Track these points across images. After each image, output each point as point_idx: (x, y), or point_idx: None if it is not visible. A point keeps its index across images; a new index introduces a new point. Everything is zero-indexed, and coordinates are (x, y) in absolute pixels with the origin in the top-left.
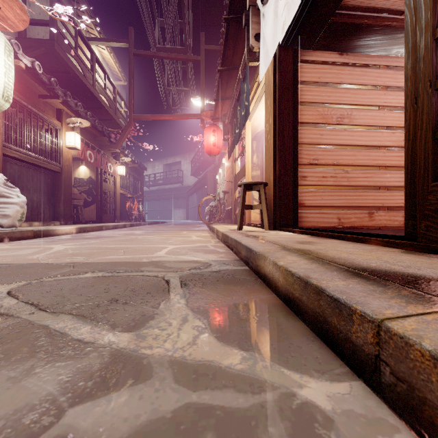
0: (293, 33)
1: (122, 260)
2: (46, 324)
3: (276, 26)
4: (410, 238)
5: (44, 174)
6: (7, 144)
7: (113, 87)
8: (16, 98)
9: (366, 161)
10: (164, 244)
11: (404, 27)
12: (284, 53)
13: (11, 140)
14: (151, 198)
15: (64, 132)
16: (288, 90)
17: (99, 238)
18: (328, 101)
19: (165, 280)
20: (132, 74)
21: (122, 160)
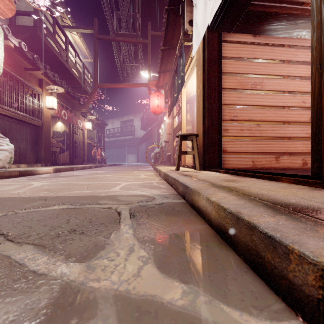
0: (218, 19)
1: (85, 194)
2: (8, 254)
3: (206, 12)
4: (316, 177)
5: (29, 128)
6: (0, 104)
7: (82, 63)
8: (7, 70)
9: (274, 117)
10: (119, 181)
11: (303, 14)
12: (211, 35)
13: (3, 102)
14: (111, 146)
15: (44, 96)
16: (214, 63)
17: (70, 176)
18: (245, 72)
19: (117, 211)
20: (96, 53)
21: (89, 118)
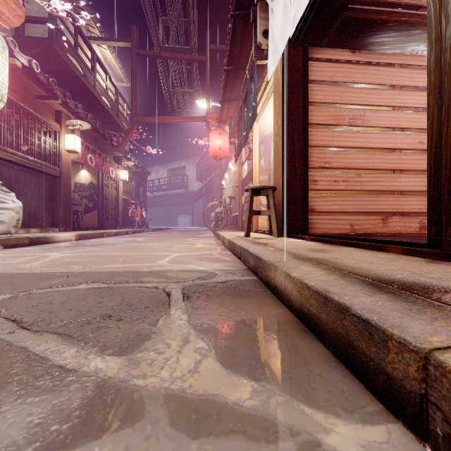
0: (304, 29)
1: (121, 269)
2: (25, 345)
3: (286, 20)
4: (434, 246)
5: (42, 178)
6: (3, 146)
7: (116, 89)
8: (12, 99)
9: (380, 164)
10: (167, 252)
11: (420, 22)
12: (293, 51)
13: (7, 143)
14: (155, 204)
15: (63, 135)
16: (298, 90)
17: (99, 245)
18: (340, 101)
19: (166, 292)
20: (135, 75)
21: (125, 164)
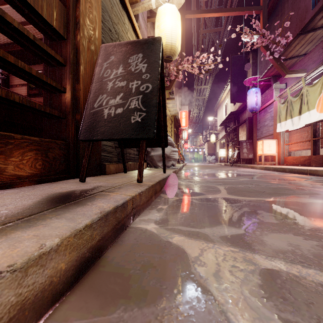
0: None
1: None
2: None
3: None
4: None
5: None
6: None
7: None
8: None
9: None
10: None
11: None
12: None
13: None
14: None
15: None
16: None
17: None
18: None
19: None
20: None
21: None
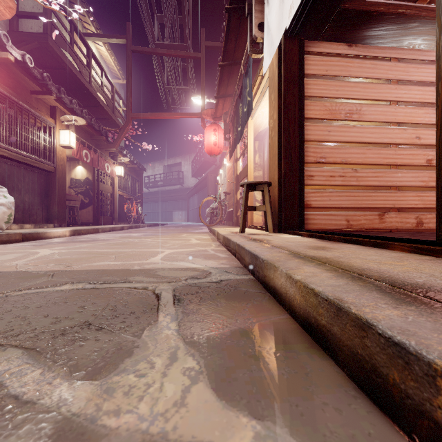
0: (300, 21)
1: (111, 267)
2: None
3: (282, 11)
4: None
5: (36, 174)
6: None
7: (111, 85)
8: (6, 93)
9: (376, 159)
10: (161, 248)
11: (418, 15)
12: (289, 44)
13: (0, 138)
14: (151, 200)
15: (58, 130)
16: (294, 83)
17: (92, 241)
18: (336, 96)
19: (155, 294)
20: (130, 72)
21: (120, 160)
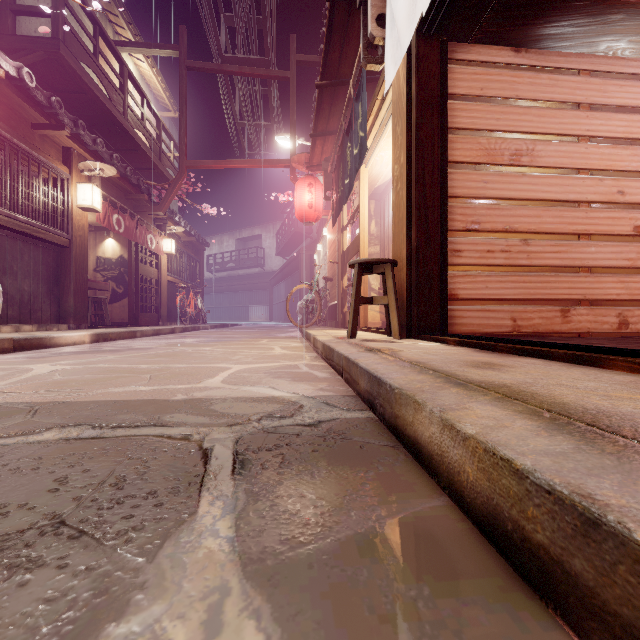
0: (442, 10)
1: (138, 396)
2: None
3: None
4: None
5: (41, 249)
6: None
7: (157, 120)
8: None
9: (557, 225)
10: (225, 363)
11: (624, 0)
12: (425, 47)
13: None
14: (217, 290)
15: (75, 184)
16: (432, 108)
17: (123, 351)
18: (497, 127)
19: (202, 449)
20: (184, 99)
21: (171, 230)
